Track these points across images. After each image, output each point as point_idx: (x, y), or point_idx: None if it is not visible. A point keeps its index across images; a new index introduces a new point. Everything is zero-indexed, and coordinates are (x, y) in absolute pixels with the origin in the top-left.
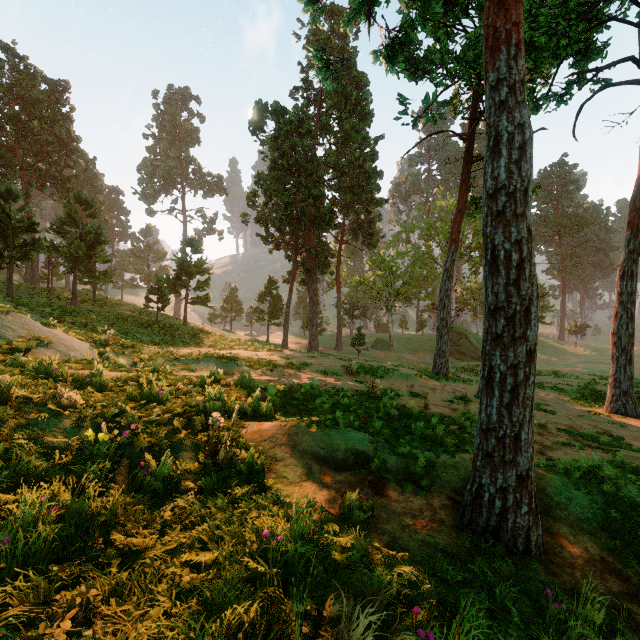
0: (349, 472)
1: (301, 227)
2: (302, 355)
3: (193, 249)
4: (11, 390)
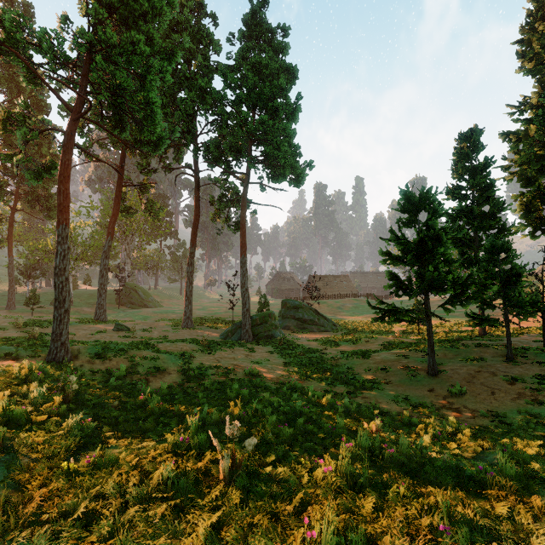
0: (2, 359)
1: None
2: None
3: None
4: None
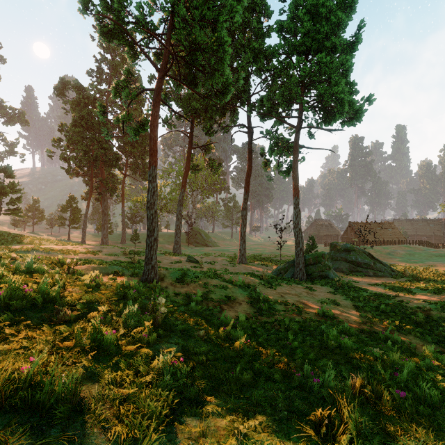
0: (112, 275)
1: (96, 166)
2: (96, 247)
3: (6, 175)
4: (1, 254)
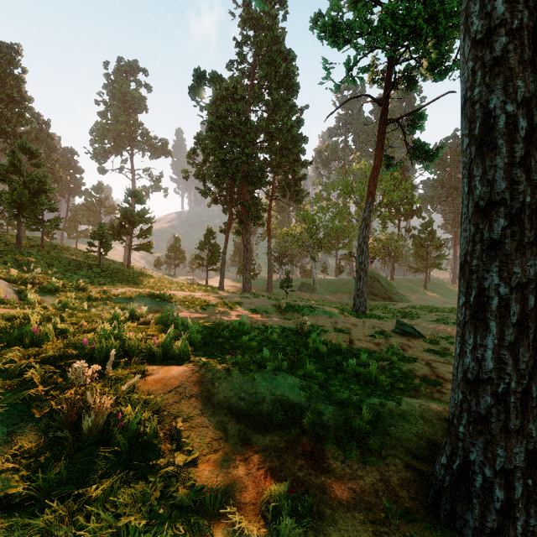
0: (276, 432)
1: (236, 182)
2: (236, 296)
3: (136, 200)
4: None
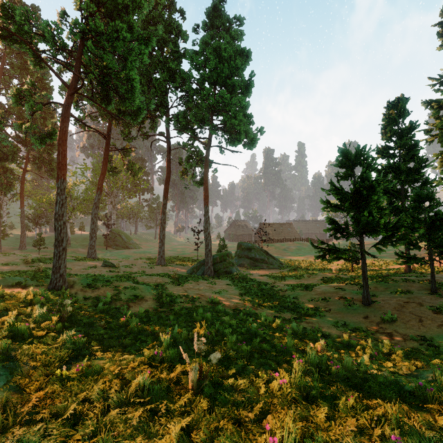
0: (14, 287)
1: None
2: None
3: None
4: None
